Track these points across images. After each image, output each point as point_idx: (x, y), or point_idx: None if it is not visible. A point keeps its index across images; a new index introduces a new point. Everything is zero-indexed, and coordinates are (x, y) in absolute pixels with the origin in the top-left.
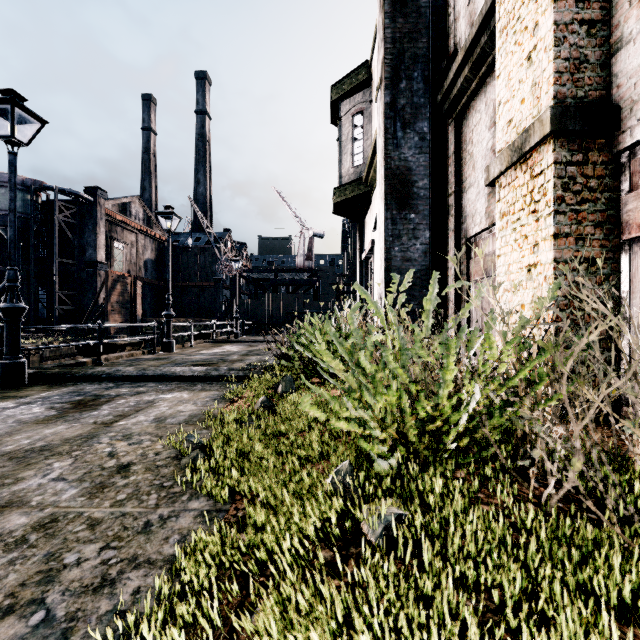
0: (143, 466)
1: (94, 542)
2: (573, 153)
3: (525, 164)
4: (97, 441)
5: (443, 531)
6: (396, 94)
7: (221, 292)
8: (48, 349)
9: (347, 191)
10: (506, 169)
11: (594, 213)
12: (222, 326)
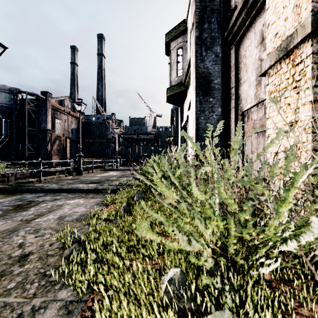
0: (38, 255)
1: None
2: None
3: (288, 58)
4: (16, 234)
5: None
6: (202, 31)
7: (110, 145)
8: (19, 173)
9: (174, 89)
10: (274, 63)
11: None
12: (110, 162)
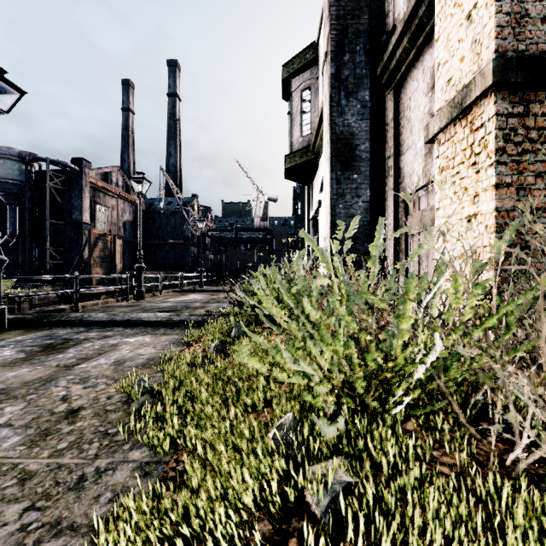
0: (92, 411)
1: (19, 501)
2: (514, 105)
3: (465, 119)
4: (54, 384)
5: (399, 506)
6: (340, 66)
7: (189, 249)
8: (37, 297)
9: (296, 158)
10: (446, 125)
11: (535, 163)
12: (190, 278)
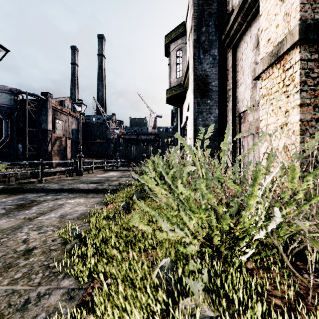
0: (41, 250)
1: None
2: (312, 54)
3: (279, 64)
4: (20, 231)
5: None
6: (200, 34)
7: (110, 145)
8: (19, 174)
9: (173, 91)
10: (266, 68)
11: None
12: (111, 162)
